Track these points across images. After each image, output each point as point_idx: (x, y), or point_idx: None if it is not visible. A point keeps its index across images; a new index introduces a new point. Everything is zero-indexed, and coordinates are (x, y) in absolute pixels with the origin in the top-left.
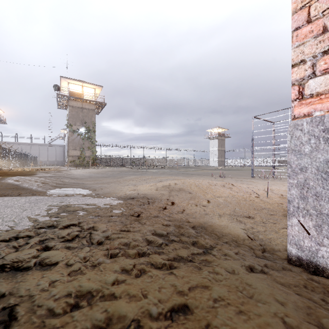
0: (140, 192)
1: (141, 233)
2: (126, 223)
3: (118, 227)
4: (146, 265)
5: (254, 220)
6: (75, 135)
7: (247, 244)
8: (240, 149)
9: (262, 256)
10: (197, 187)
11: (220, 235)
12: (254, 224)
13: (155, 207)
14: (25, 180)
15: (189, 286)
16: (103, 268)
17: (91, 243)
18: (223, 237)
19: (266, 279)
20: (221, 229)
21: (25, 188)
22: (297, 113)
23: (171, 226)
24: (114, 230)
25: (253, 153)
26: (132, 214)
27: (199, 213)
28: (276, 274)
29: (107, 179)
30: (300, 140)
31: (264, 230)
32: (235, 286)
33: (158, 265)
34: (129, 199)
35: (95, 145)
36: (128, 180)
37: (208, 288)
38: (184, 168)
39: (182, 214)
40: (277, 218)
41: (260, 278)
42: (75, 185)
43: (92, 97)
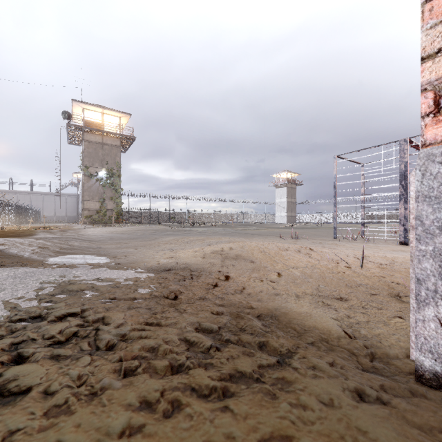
0: (179, 261)
1: (177, 328)
2: (155, 310)
3: (142, 319)
4: (183, 392)
5: (349, 304)
6: (93, 181)
7: (344, 347)
8: (317, 200)
9: (372, 369)
10: (261, 254)
11: (301, 331)
12: (350, 311)
13: (201, 284)
14: (15, 243)
15: (258, 438)
16: (107, 400)
17: (95, 348)
18: (307, 335)
19: (390, 418)
20: (301, 320)
21: (13, 255)
22: (431, 137)
23: (226, 315)
24: (136, 322)
25: (336, 205)
26: (167, 295)
27: (266, 293)
28: (404, 406)
29: (134, 242)
30: (439, 179)
31: (366, 320)
32: (339, 435)
33: (203, 391)
34: (164, 271)
35: (120, 195)
36: (165, 243)
37: (293, 441)
38: (241, 226)
39: (242, 295)
40: (382, 300)
41: (380, 416)
42: (88, 251)
43: (117, 129)
